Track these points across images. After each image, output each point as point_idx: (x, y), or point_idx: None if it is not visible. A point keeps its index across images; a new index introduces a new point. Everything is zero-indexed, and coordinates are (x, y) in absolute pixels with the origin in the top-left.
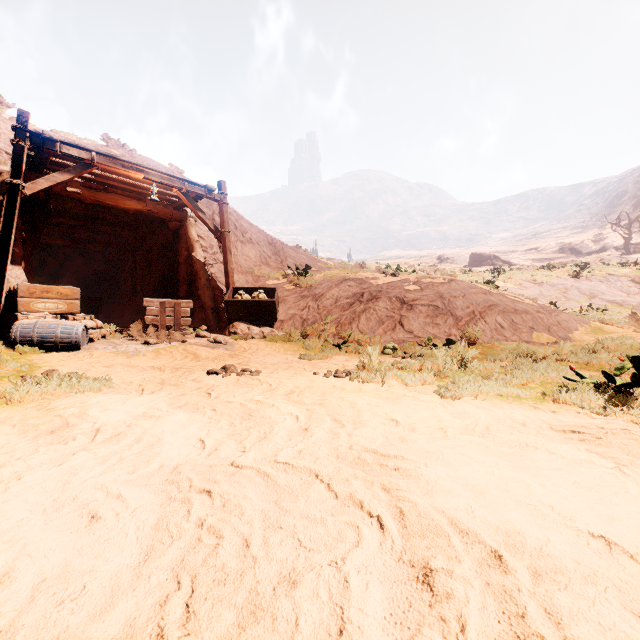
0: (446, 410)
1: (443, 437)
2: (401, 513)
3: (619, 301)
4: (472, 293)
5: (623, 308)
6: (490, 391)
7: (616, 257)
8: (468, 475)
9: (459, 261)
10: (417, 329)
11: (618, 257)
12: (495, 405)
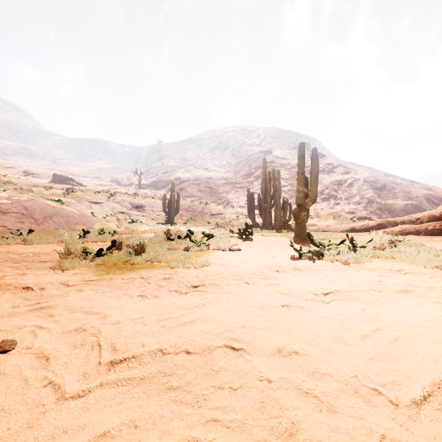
0: (27, 247)
1: (26, 249)
2: (16, 254)
3: (124, 212)
4: (46, 207)
5: (125, 215)
6: (44, 242)
7: (134, 190)
8: (31, 250)
9: (44, 177)
10: (10, 225)
11: (135, 190)
12: (44, 244)
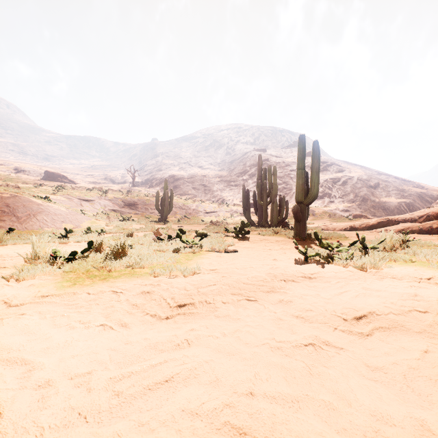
0: None
1: None
2: None
3: (116, 210)
4: (30, 204)
5: (117, 213)
6: (21, 242)
7: (128, 187)
8: (0, 252)
9: (36, 174)
10: None
11: (129, 188)
12: (20, 245)
